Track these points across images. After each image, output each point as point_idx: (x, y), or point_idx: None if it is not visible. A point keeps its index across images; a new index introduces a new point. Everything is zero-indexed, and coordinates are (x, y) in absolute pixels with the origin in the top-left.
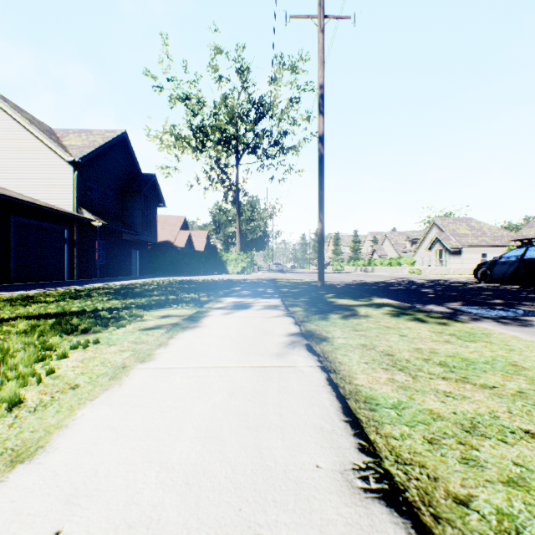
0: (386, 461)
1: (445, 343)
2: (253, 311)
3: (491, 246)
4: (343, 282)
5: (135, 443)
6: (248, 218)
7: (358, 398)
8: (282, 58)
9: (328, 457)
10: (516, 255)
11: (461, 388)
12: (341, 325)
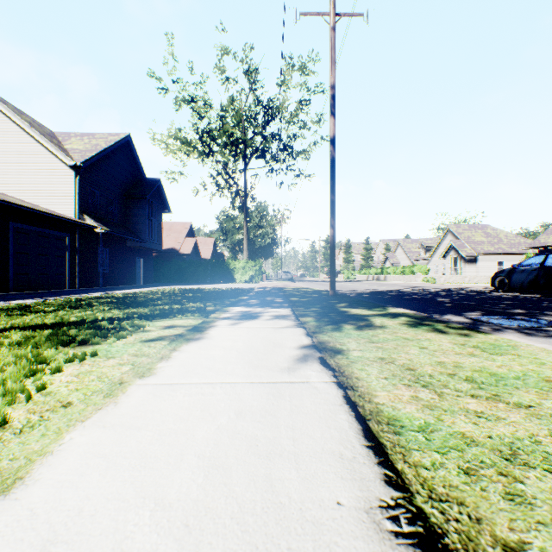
0: (418, 496)
1: (470, 356)
2: (262, 321)
3: (508, 253)
4: (355, 290)
5: (128, 474)
6: (256, 225)
7: (380, 419)
8: (291, 58)
9: (351, 492)
10: (535, 263)
11: (494, 407)
12: (356, 336)
